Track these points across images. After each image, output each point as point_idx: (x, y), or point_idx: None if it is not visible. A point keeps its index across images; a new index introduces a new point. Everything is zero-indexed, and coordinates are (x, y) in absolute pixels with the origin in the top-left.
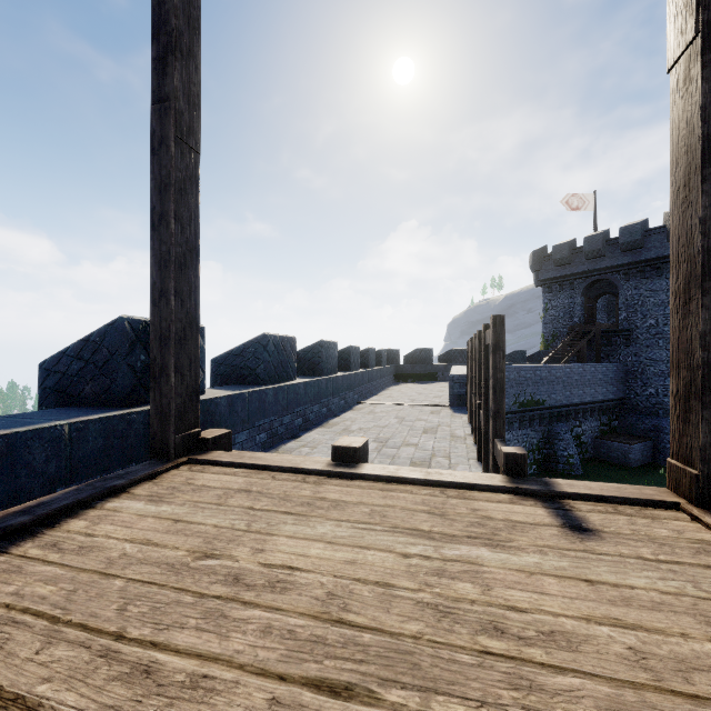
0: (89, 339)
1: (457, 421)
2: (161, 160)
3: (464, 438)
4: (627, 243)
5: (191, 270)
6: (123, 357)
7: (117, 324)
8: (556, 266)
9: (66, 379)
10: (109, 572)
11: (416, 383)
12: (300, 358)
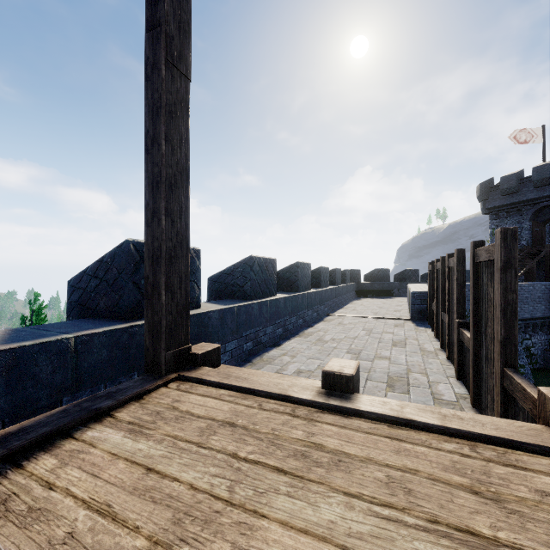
0: (103, 260)
1: (422, 335)
2: (153, 84)
3: (435, 352)
4: None
5: (182, 191)
6: (129, 275)
7: (123, 247)
8: (503, 195)
9: (86, 294)
10: None
11: (374, 298)
12: (279, 277)
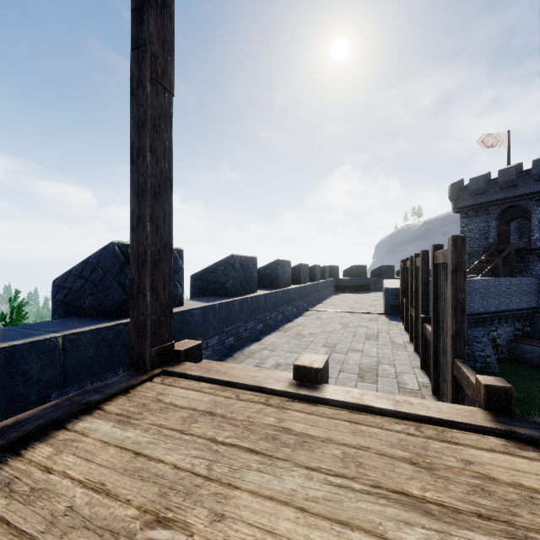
0: (88, 261)
1: (394, 328)
2: (139, 100)
3: (404, 345)
4: (539, 174)
5: (165, 199)
6: (114, 276)
7: (109, 248)
8: (472, 195)
9: (71, 294)
10: (47, 538)
11: (352, 293)
12: (261, 273)
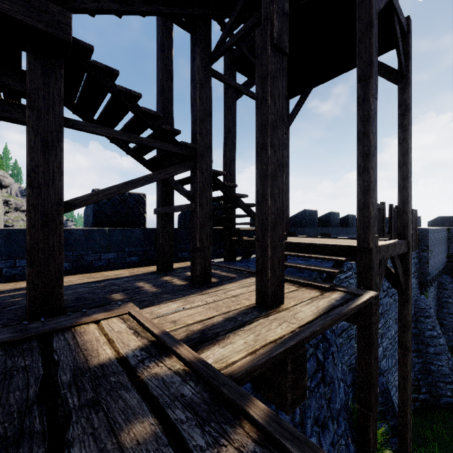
0: None
1: None
2: None
3: None
4: None
5: (287, 194)
6: None
7: None
8: None
9: None
10: None
11: None
12: (320, 219)
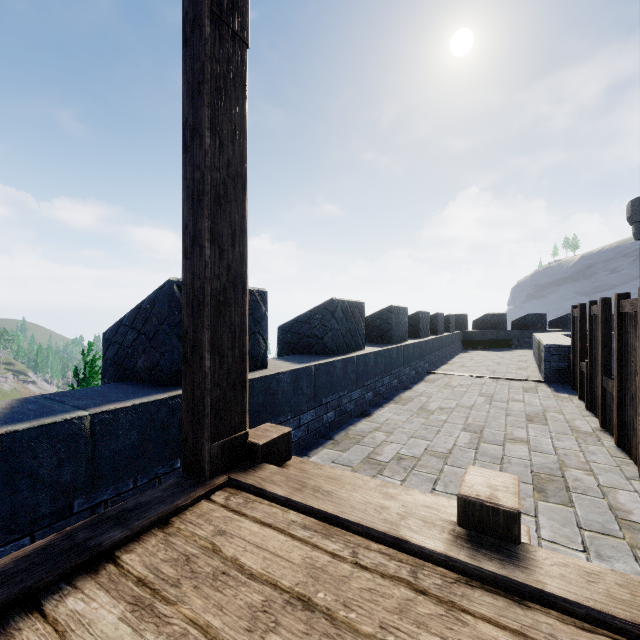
0: (141, 306)
1: (567, 405)
2: (193, 50)
3: (593, 434)
4: None
5: (235, 207)
6: (172, 327)
7: (165, 289)
8: None
9: (122, 350)
10: None
11: (487, 351)
12: (368, 324)
